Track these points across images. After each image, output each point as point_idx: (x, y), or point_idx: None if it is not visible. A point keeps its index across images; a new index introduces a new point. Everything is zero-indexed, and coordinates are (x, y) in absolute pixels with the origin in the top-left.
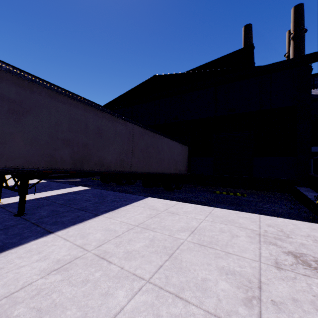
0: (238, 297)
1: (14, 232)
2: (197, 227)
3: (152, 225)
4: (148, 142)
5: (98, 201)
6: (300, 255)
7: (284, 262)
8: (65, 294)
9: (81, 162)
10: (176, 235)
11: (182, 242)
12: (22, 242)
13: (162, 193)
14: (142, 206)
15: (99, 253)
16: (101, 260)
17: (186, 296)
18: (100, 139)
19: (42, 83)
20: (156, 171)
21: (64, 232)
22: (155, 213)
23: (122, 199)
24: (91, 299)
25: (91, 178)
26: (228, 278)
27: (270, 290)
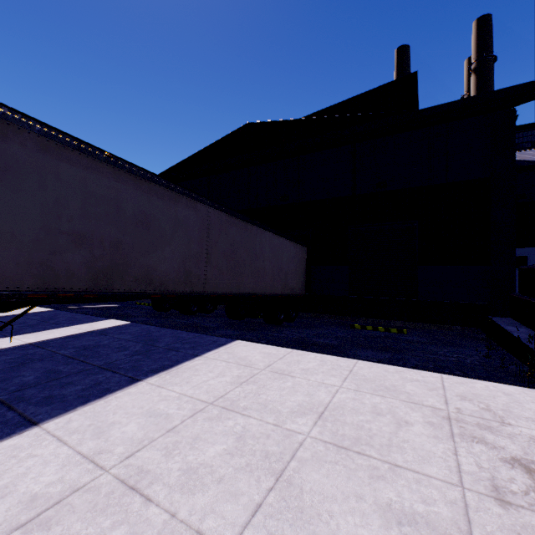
0: None
1: None
2: (328, 405)
3: (242, 401)
4: (237, 239)
5: (141, 349)
6: None
7: (511, 486)
8: None
9: (109, 276)
10: (288, 423)
11: (301, 441)
12: None
13: (262, 328)
14: (224, 360)
15: (126, 474)
16: (129, 494)
17: None
18: (146, 233)
19: (26, 122)
20: (251, 290)
21: (61, 422)
22: (248, 374)
23: (187, 345)
24: None
25: (136, 302)
26: None
27: None
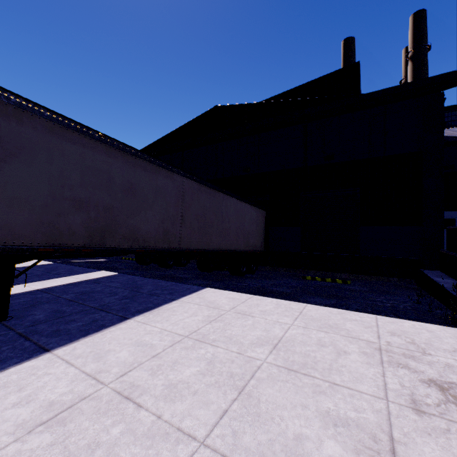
0: None
1: None
2: (281, 338)
3: (212, 335)
4: (207, 204)
5: (128, 295)
6: (449, 386)
7: (426, 400)
8: None
9: (102, 234)
10: (249, 352)
11: (259, 365)
12: None
13: (227, 279)
14: (197, 303)
15: (122, 387)
16: (125, 402)
17: None
18: (132, 199)
19: (37, 110)
20: (218, 247)
21: (68, 349)
22: (217, 314)
23: (166, 291)
24: None
25: (122, 257)
26: (338, 434)
27: (410, 456)
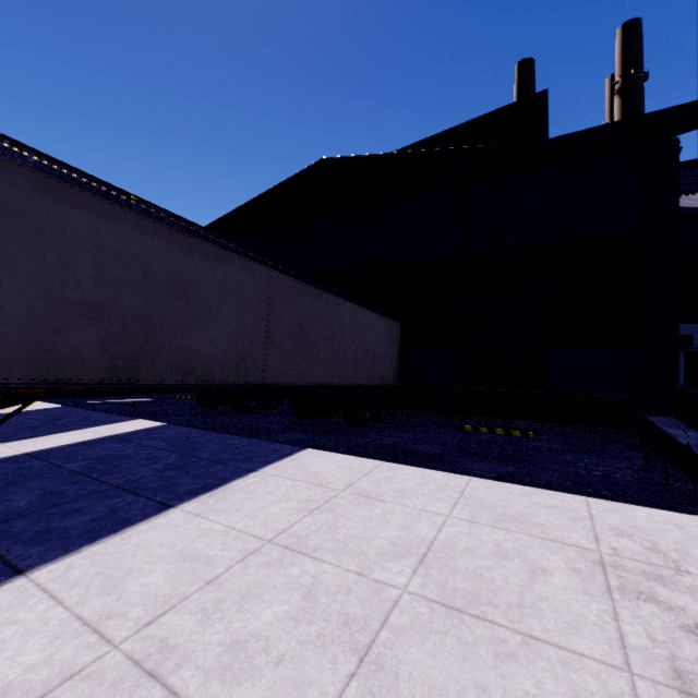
0: None
1: None
2: (432, 543)
3: (313, 537)
4: (308, 312)
5: (176, 462)
6: None
7: None
8: None
9: (132, 362)
10: (377, 571)
11: (396, 599)
12: None
13: (341, 431)
14: (290, 477)
15: (144, 651)
16: (146, 684)
17: None
18: (184, 304)
19: (17, 152)
20: (327, 380)
21: (58, 569)
22: (322, 497)
23: (240, 455)
24: None
25: (175, 396)
26: None
27: None
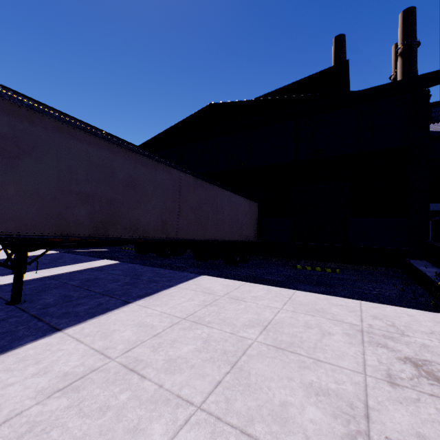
0: (336, 433)
1: (3, 330)
2: (271, 321)
3: (207, 317)
4: (202, 197)
5: (129, 281)
6: (423, 363)
7: (401, 374)
8: (71, 430)
9: (105, 225)
10: (241, 332)
11: (250, 344)
12: (14, 346)
13: (222, 268)
14: (193, 289)
15: (127, 361)
16: (130, 373)
17: (256, 432)
18: (133, 192)
19: (47, 111)
20: (213, 237)
21: (77, 329)
22: (212, 299)
23: (164, 278)
24: (112, 439)
25: (122, 247)
26: (319, 402)
27: (382, 420)
